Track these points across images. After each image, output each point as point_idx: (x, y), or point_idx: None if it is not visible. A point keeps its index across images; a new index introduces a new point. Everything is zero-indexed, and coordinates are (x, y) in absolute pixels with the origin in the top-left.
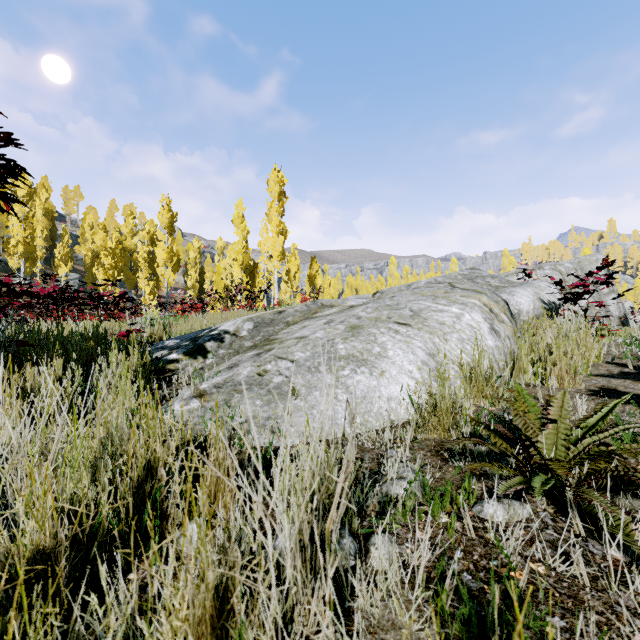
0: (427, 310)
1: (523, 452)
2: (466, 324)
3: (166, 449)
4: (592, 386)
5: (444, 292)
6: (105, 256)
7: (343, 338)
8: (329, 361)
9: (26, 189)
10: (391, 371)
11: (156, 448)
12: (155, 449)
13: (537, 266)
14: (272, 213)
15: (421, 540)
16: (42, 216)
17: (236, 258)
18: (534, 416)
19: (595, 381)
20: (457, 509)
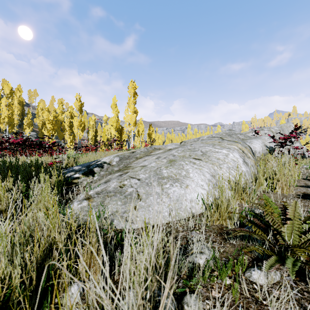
0: (210, 151)
1: (271, 236)
2: (231, 159)
3: (61, 236)
4: (298, 192)
5: (218, 142)
6: (48, 123)
7: (165, 167)
8: (158, 179)
9: (9, 90)
10: (192, 185)
11: (55, 236)
12: (55, 236)
13: (260, 129)
14: (130, 103)
15: (215, 298)
16: (17, 104)
17: (113, 125)
18: (277, 215)
19: (299, 189)
20: (235, 274)
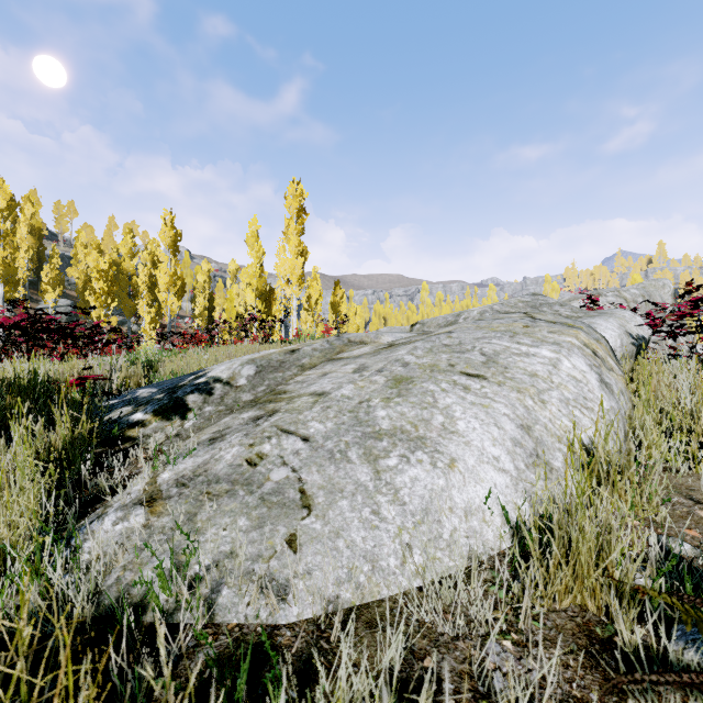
0: (506, 353)
1: None
2: (567, 375)
3: None
4: None
5: (524, 326)
6: (96, 279)
7: (384, 398)
8: (364, 440)
9: (5, 202)
10: (466, 459)
11: None
12: None
13: (594, 292)
14: (290, 231)
15: None
16: (27, 234)
17: (250, 283)
18: None
19: None
20: None
